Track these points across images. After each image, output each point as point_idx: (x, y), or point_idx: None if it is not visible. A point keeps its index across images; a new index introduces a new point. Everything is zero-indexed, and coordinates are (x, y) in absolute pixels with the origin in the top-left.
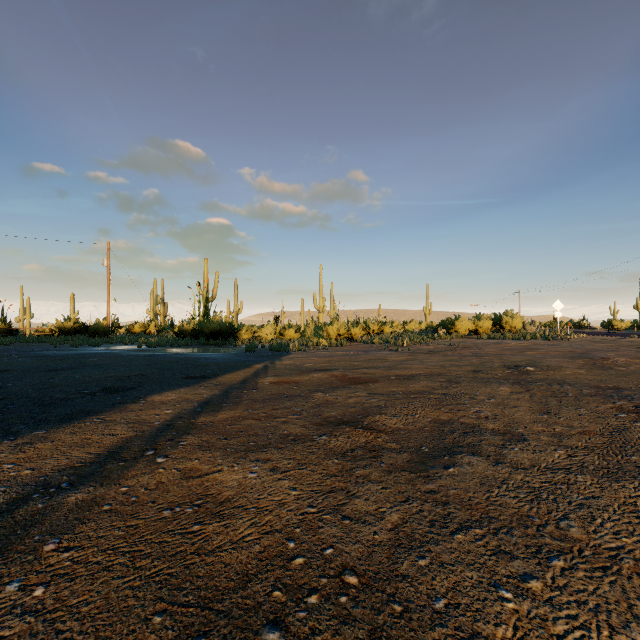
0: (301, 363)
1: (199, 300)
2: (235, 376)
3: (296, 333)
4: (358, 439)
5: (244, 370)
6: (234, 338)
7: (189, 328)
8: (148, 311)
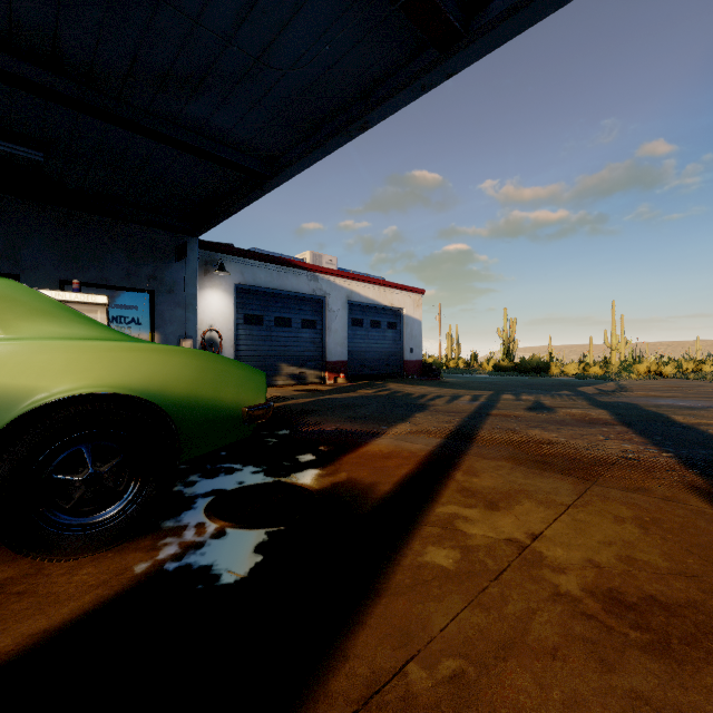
0: (636, 383)
1: (503, 342)
2: (609, 385)
3: (600, 370)
4: (686, 390)
5: (607, 384)
6: (544, 372)
7: (505, 364)
8: (446, 351)
